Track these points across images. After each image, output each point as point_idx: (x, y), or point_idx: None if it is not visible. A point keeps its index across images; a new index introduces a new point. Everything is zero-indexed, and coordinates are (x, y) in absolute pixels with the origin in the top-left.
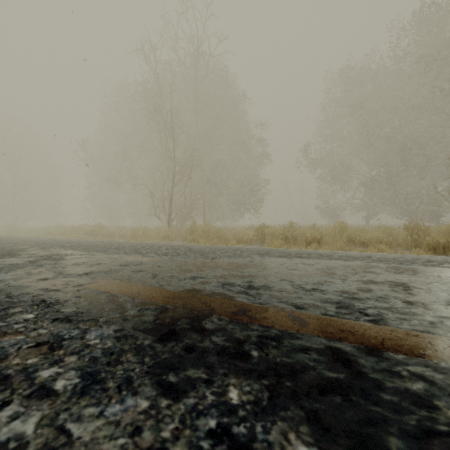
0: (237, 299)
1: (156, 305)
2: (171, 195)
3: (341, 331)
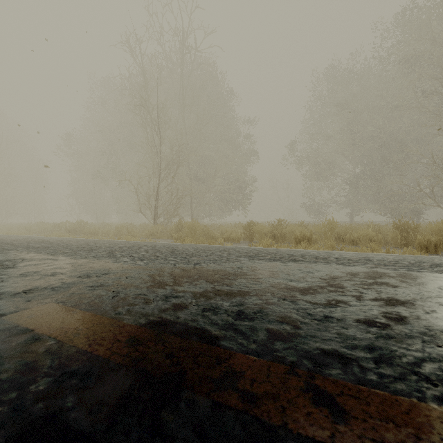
0: (221, 345)
1: (91, 362)
2: (157, 191)
3: (414, 441)
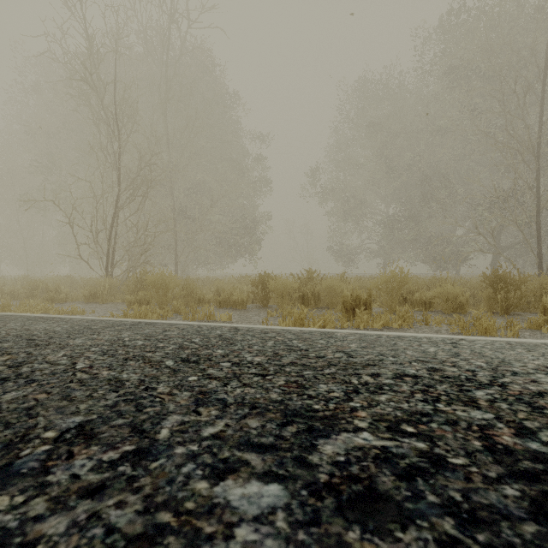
0: None
1: None
2: (111, 224)
3: None
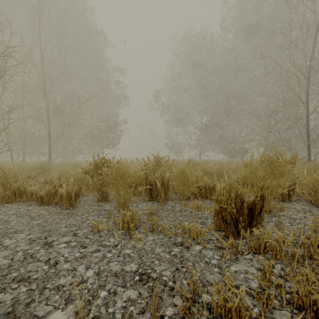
0: None
1: None
2: None
3: None
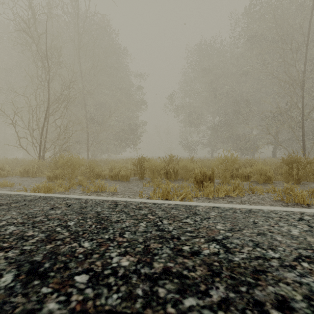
0: None
1: None
2: (43, 125)
3: None
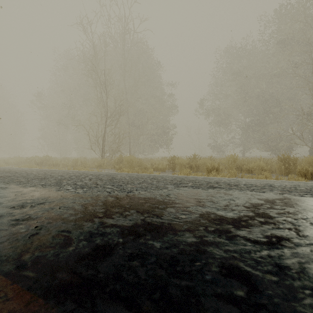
0: None
1: None
2: (104, 134)
3: None
